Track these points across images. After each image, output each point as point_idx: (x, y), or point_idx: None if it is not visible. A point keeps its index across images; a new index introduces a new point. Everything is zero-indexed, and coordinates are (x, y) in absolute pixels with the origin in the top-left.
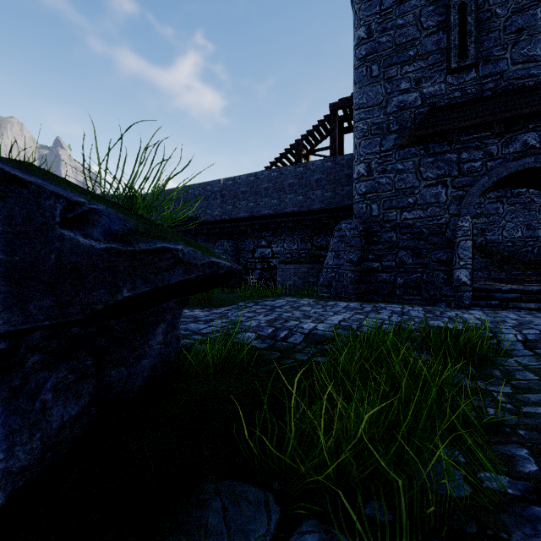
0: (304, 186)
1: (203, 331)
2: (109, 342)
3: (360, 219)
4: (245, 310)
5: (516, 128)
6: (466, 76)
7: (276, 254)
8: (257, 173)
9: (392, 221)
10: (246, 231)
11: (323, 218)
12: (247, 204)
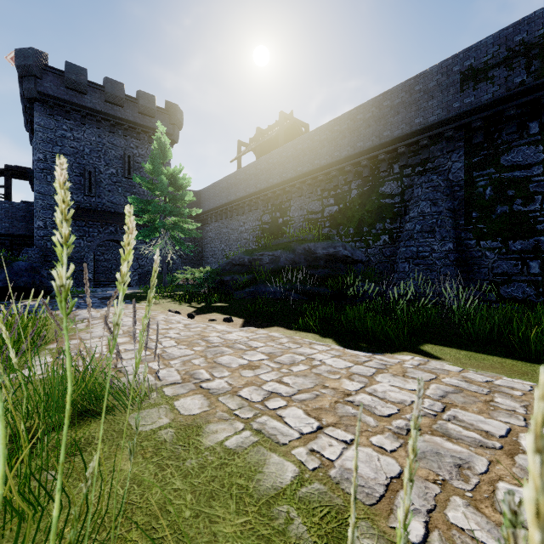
0: None
1: None
2: None
3: (40, 248)
4: None
5: (109, 224)
6: (92, 199)
7: None
8: None
9: None
10: None
11: (1, 239)
12: None
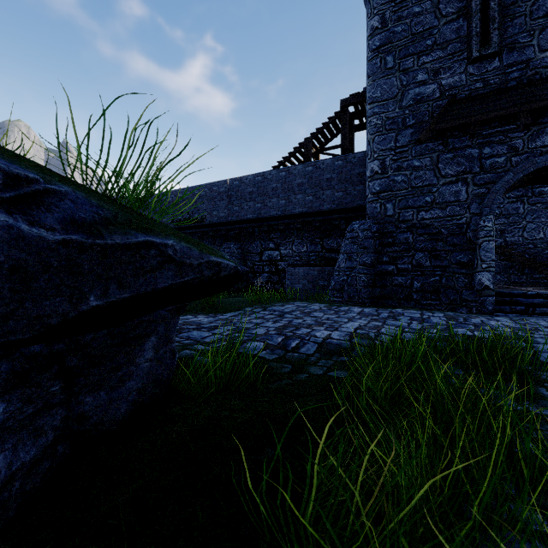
0: (314, 186)
1: (206, 340)
2: (83, 361)
3: (374, 219)
4: (252, 316)
5: (543, 120)
6: (488, 65)
7: (285, 256)
8: (265, 173)
9: (408, 221)
10: (253, 233)
11: (333, 219)
12: (254, 205)
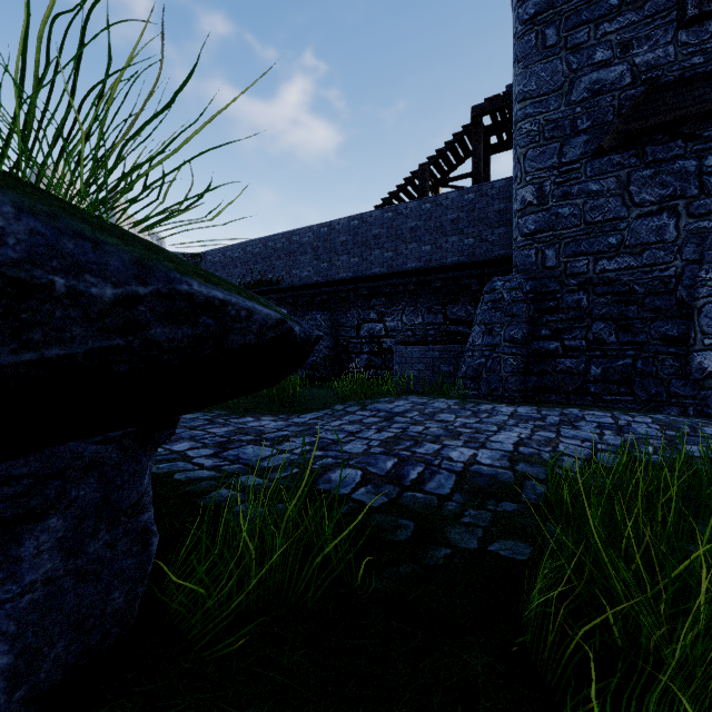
0: (433, 230)
1: (265, 464)
2: None
3: (526, 273)
4: (344, 419)
5: None
6: None
7: (391, 330)
8: (363, 215)
9: (580, 274)
10: (348, 298)
11: (461, 277)
12: (349, 260)
